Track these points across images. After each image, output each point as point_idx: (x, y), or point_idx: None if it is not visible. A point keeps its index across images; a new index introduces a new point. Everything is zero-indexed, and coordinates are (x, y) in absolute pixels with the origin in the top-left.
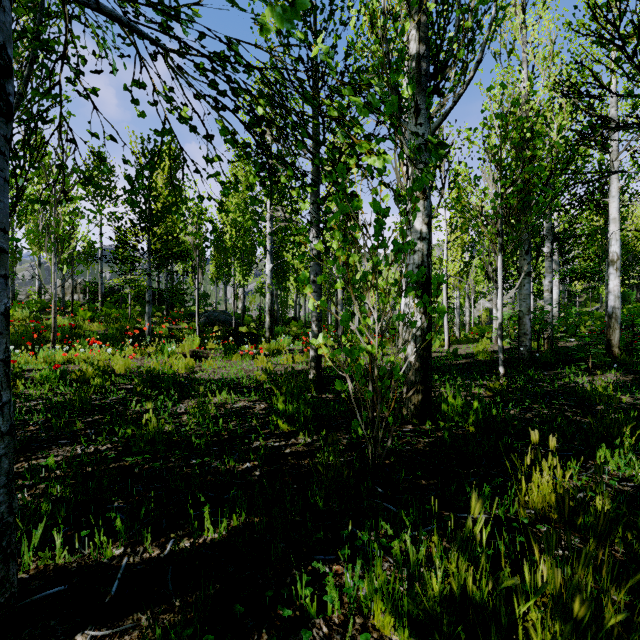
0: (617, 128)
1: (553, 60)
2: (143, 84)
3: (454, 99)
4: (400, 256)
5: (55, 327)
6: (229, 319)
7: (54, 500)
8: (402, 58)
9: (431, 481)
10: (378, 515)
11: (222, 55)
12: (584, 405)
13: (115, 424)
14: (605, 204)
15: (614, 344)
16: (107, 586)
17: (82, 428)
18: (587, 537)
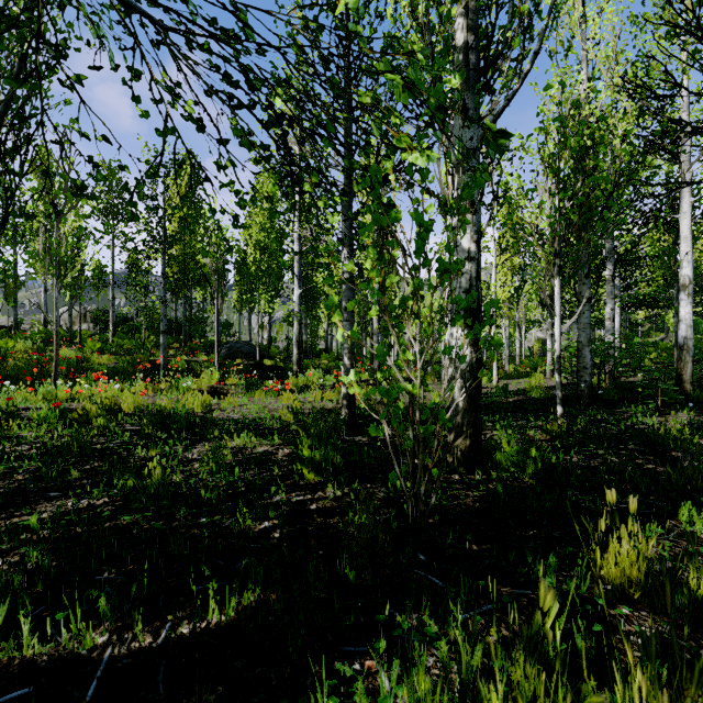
0: (694, 132)
1: (617, 58)
2: (138, 71)
3: (508, 97)
4: (447, 277)
5: (57, 360)
6: (253, 351)
7: (30, 571)
8: (447, 47)
9: (483, 546)
10: (420, 591)
11: (232, 34)
12: (657, 451)
13: (114, 474)
14: (675, 221)
15: (686, 379)
16: (82, 688)
17: (78, 478)
18: (679, 622)
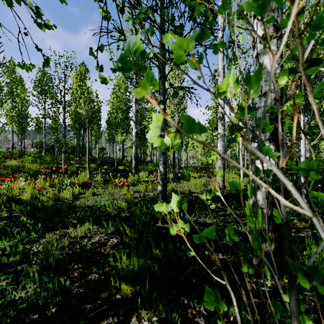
0: None
1: None
2: None
3: None
4: None
5: None
6: (113, 162)
7: None
8: None
9: None
10: None
11: None
12: None
13: None
14: None
15: None
16: None
17: None
18: None
